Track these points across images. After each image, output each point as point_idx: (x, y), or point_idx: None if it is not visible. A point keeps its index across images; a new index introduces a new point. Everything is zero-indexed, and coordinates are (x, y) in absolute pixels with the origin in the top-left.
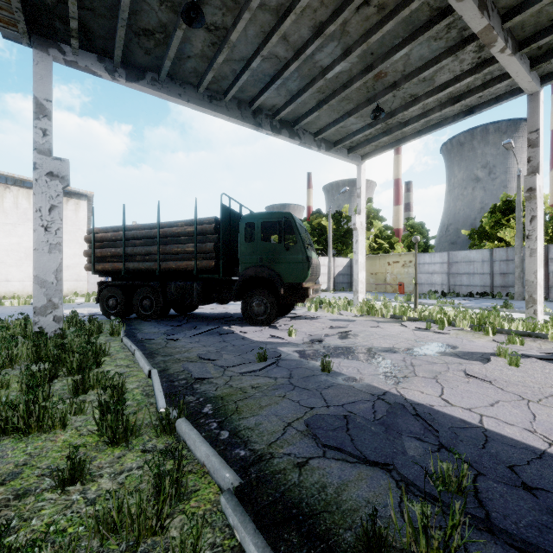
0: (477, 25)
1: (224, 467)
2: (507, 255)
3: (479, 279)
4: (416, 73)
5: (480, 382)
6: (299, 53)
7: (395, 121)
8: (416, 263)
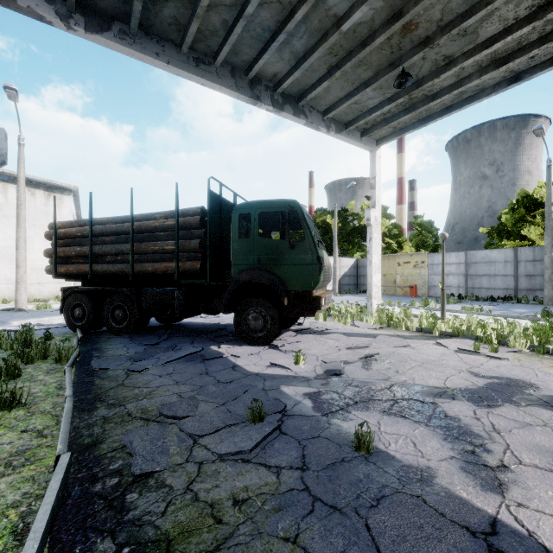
0: None
1: None
2: (534, 255)
3: (501, 281)
4: (458, 21)
5: None
6: None
7: (420, 94)
8: (443, 265)
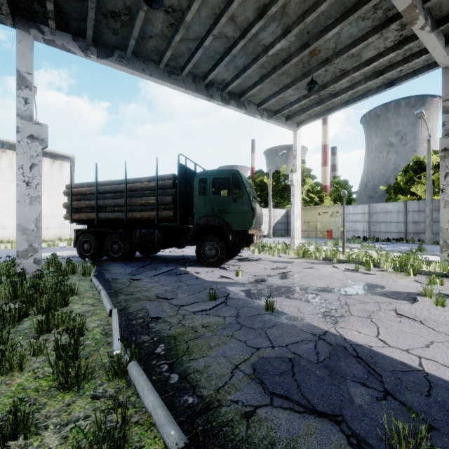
0: (401, 4)
1: (169, 422)
2: (419, 206)
3: (395, 227)
4: (346, 49)
5: (412, 322)
6: (245, 32)
7: (326, 93)
8: (343, 214)
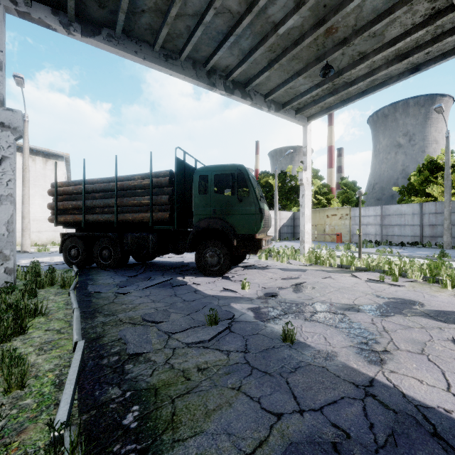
0: None
1: None
2: (436, 208)
3: (409, 230)
4: (368, 26)
5: None
6: (252, 5)
7: (341, 81)
8: (360, 216)
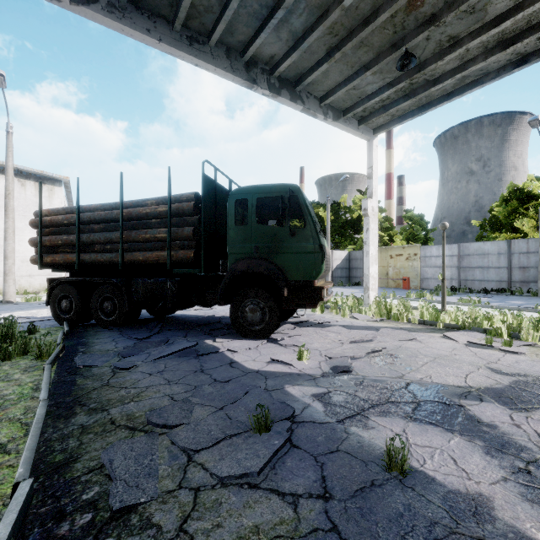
0: None
1: None
2: (528, 247)
3: (494, 273)
4: None
5: None
6: None
7: (421, 79)
8: (443, 255)
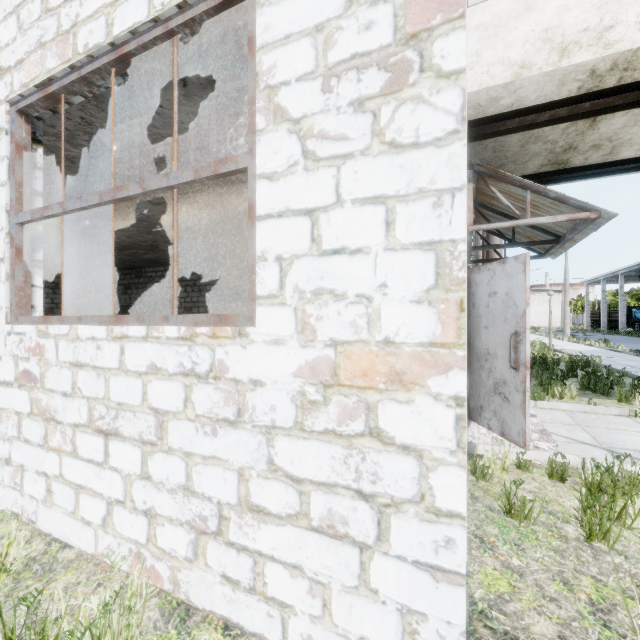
0: None
1: None
2: None
3: None
4: None
5: None
6: None
7: None
8: None
